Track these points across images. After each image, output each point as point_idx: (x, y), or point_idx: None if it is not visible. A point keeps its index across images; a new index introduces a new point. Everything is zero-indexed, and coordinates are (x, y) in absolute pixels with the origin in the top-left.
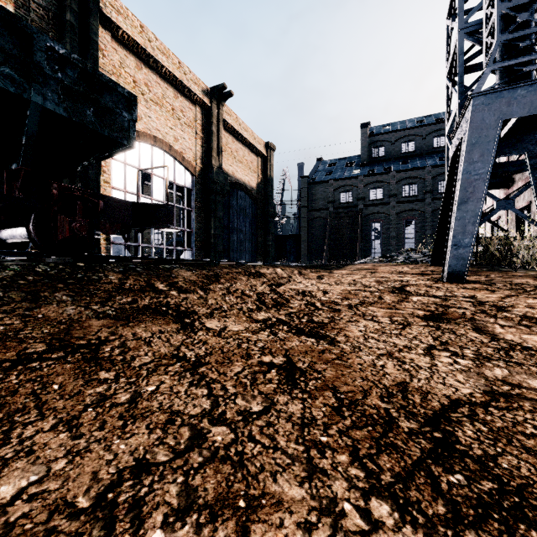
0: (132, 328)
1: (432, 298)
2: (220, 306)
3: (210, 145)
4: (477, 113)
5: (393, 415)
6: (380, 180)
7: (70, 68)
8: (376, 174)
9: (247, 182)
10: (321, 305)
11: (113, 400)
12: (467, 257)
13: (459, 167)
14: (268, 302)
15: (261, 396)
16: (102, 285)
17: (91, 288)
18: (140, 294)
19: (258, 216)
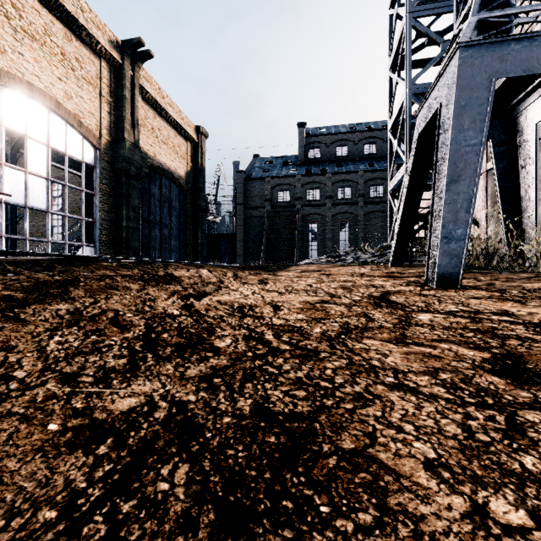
0: None
1: (449, 316)
2: None
3: (121, 113)
4: (465, 68)
5: None
6: (317, 181)
7: None
8: (313, 174)
9: (173, 168)
10: (277, 340)
11: None
12: (461, 253)
13: (440, 139)
14: (165, 340)
15: None
16: None
17: None
18: None
19: (188, 210)
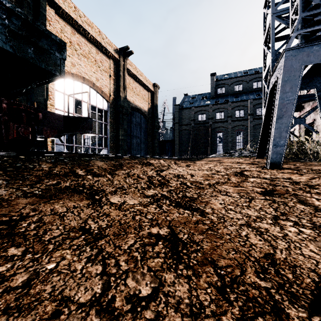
0: (51, 205)
1: (263, 179)
2: (122, 186)
3: (119, 84)
4: (287, 61)
5: (276, 298)
6: (222, 107)
7: (15, 18)
8: (219, 103)
9: (142, 107)
10: (191, 184)
11: (8, 283)
12: (282, 152)
13: (276, 96)
14: (155, 182)
15: (150, 274)
16: (35, 172)
17: (25, 174)
18: (63, 178)
19: (149, 128)
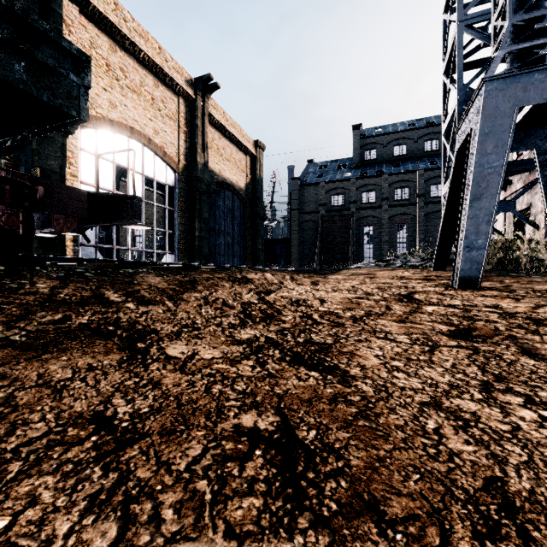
0: (43, 364)
1: (449, 308)
2: (192, 322)
3: (194, 140)
4: (490, 100)
5: None
6: (372, 183)
7: None
8: (368, 176)
9: (235, 182)
10: (320, 318)
11: None
12: (481, 260)
13: (469, 160)
14: (255, 315)
15: None
16: (19, 297)
17: None
18: (77, 309)
19: (247, 219)
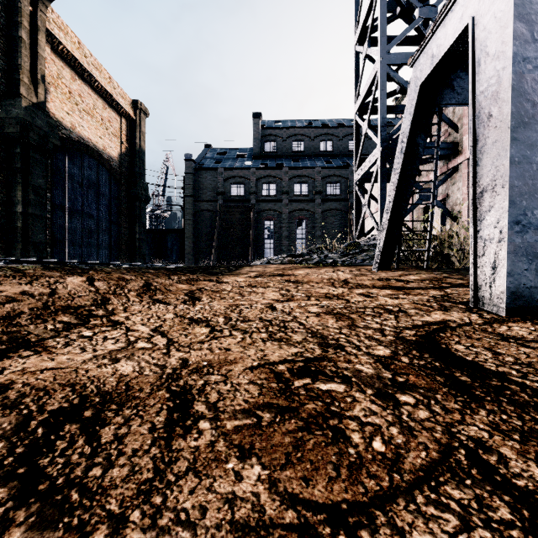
0: None
1: None
2: None
3: (15, 60)
4: None
5: None
6: (273, 175)
7: None
8: (269, 167)
9: (101, 147)
10: None
11: None
12: None
13: (480, 66)
14: None
15: None
16: None
17: None
18: None
19: (122, 199)
